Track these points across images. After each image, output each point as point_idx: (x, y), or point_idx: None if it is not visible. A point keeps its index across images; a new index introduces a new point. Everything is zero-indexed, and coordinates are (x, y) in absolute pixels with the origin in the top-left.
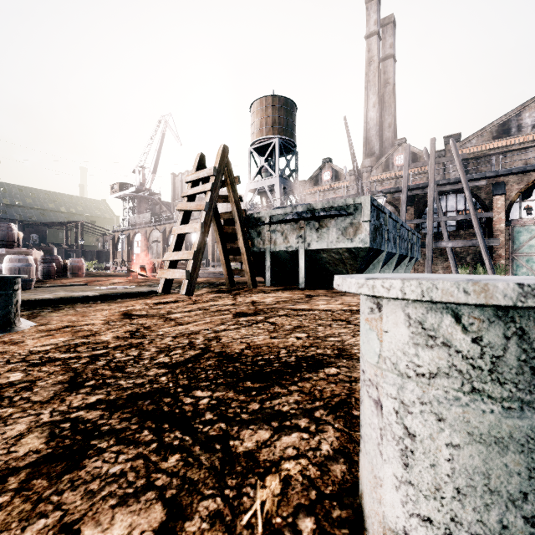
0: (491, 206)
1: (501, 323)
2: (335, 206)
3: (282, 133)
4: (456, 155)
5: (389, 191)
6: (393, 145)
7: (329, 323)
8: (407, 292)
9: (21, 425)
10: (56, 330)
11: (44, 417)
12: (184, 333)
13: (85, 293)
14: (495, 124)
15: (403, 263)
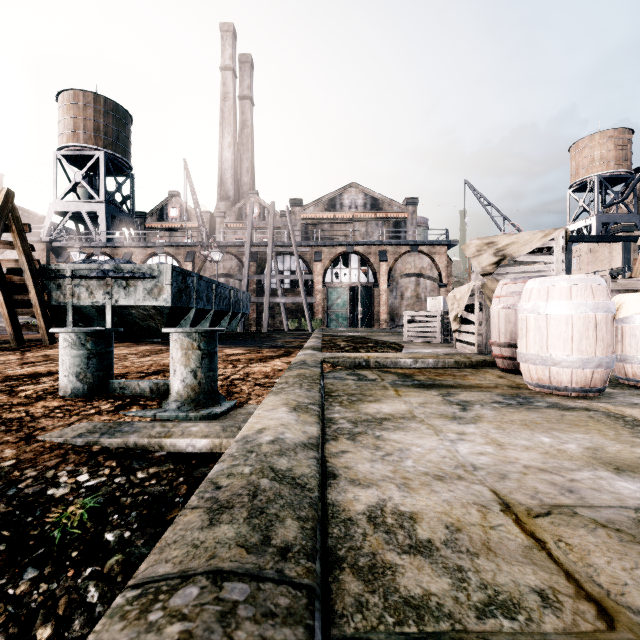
0: (314, 269)
1: (77, 336)
2: (142, 269)
3: (110, 146)
4: (289, 222)
5: (234, 244)
6: None
7: None
8: (57, 331)
9: None
10: None
11: None
12: None
13: None
14: (326, 198)
15: (227, 318)
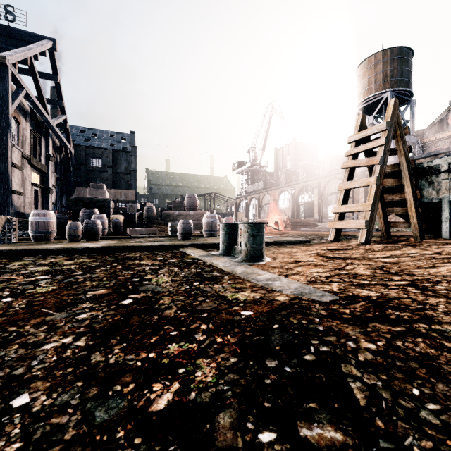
0: None
1: None
2: None
3: (394, 85)
4: None
5: None
6: None
7: None
8: None
9: None
10: (296, 263)
11: None
12: None
13: None
14: None
15: None
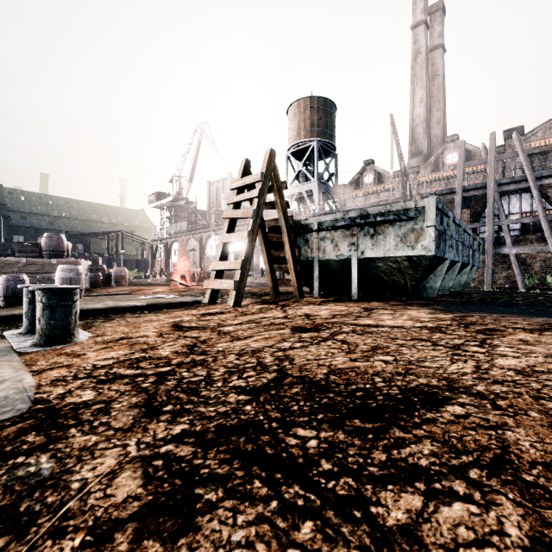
0: None
1: None
2: (393, 211)
3: (320, 135)
4: (520, 151)
5: (440, 192)
6: (442, 143)
7: (412, 344)
8: None
9: (109, 458)
10: (113, 342)
11: (132, 450)
12: (246, 350)
13: (133, 303)
14: None
15: (463, 272)
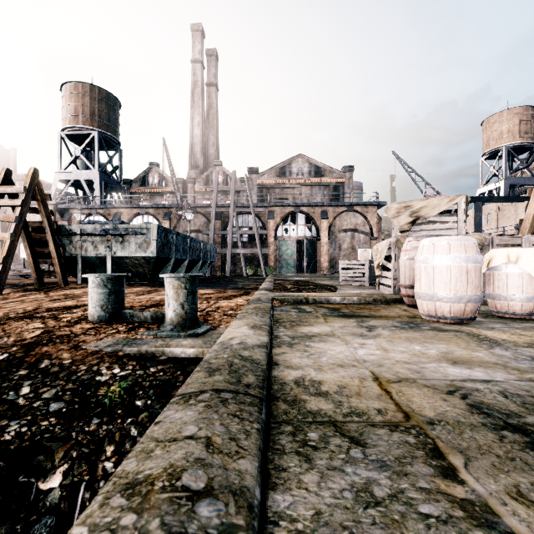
0: (268, 226)
1: (101, 279)
2: (134, 228)
3: (103, 127)
4: (247, 187)
5: (203, 205)
6: None
7: None
8: (88, 276)
9: None
10: None
11: None
12: (15, 309)
13: None
14: (278, 167)
15: (198, 265)
